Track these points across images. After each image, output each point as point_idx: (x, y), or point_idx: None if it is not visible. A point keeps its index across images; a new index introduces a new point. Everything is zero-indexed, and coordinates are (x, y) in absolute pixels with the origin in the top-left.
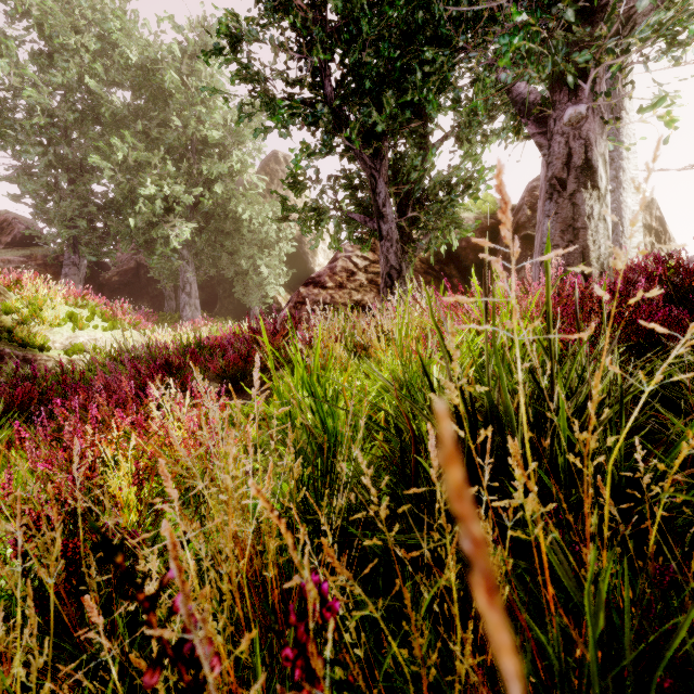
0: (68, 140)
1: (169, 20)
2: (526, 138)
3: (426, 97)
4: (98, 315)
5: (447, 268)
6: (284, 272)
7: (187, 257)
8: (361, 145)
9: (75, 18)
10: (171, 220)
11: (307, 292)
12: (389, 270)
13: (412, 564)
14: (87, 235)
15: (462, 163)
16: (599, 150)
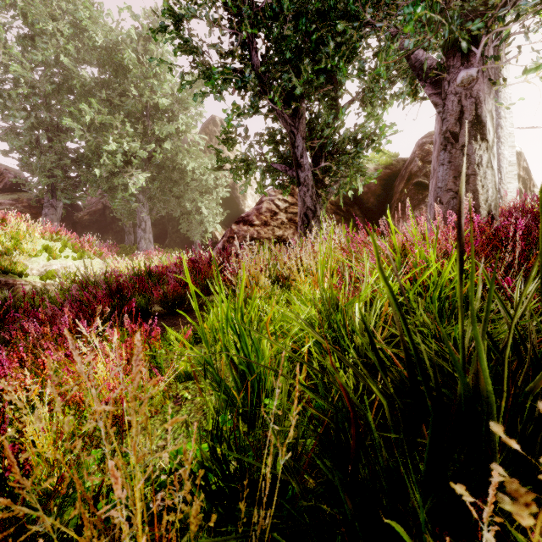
0: (47, 106)
1: (128, 9)
2: (422, 99)
3: (337, 65)
4: (69, 247)
5: (352, 209)
6: (220, 212)
7: (142, 200)
8: (282, 106)
9: (53, 9)
10: (130, 171)
11: (238, 228)
12: (306, 211)
13: None
14: (62, 183)
15: (366, 121)
16: (487, 107)
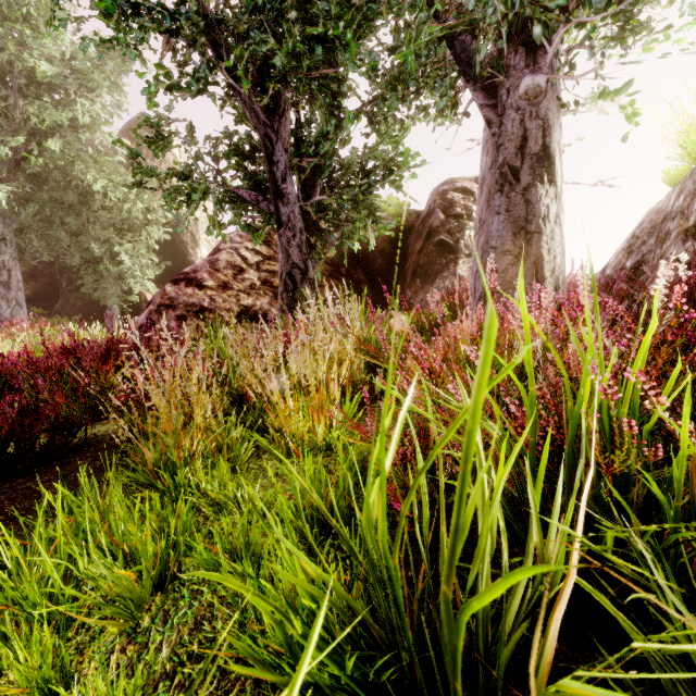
0: None
1: None
2: (465, 115)
3: (342, 40)
4: None
5: (354, 271)
6: (154, 264)
7: (2, 233)
8: (251, 90)
9: None
10: None
11: (176, 291)
12: (291, 269)
13: None
14: None
15: (381, 142)
16: (556, 137)
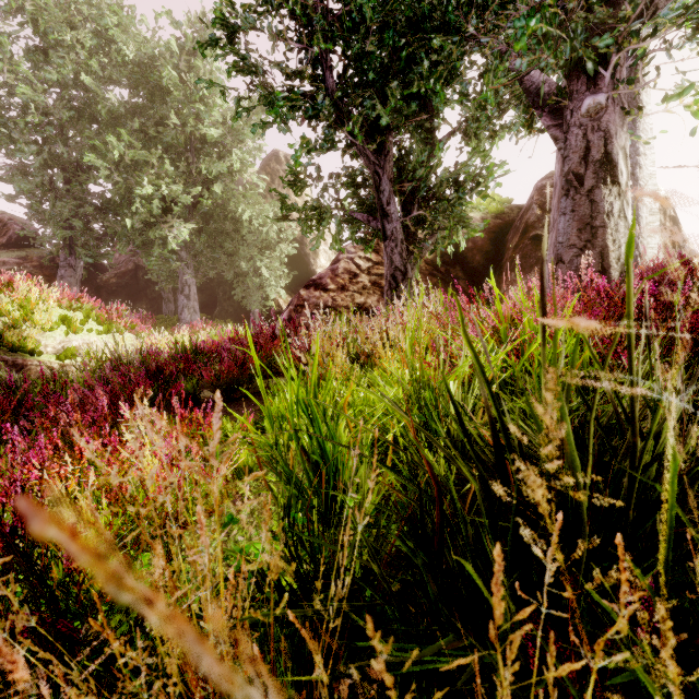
0: (64, 139)
1: (167, 15)
2: (539, 131)
3: (433, 89)
4: (92, 318)
5: (453, 270)
6: (285, 274)
7: (185, 259)
8: (364, 140)
9: (71, 15)
10: (170, 221)
11: (308, 294)
12: (394, 272)
13: (435, 654)
14: (83, 236)
15: (470, 159)
16: (619, 143)
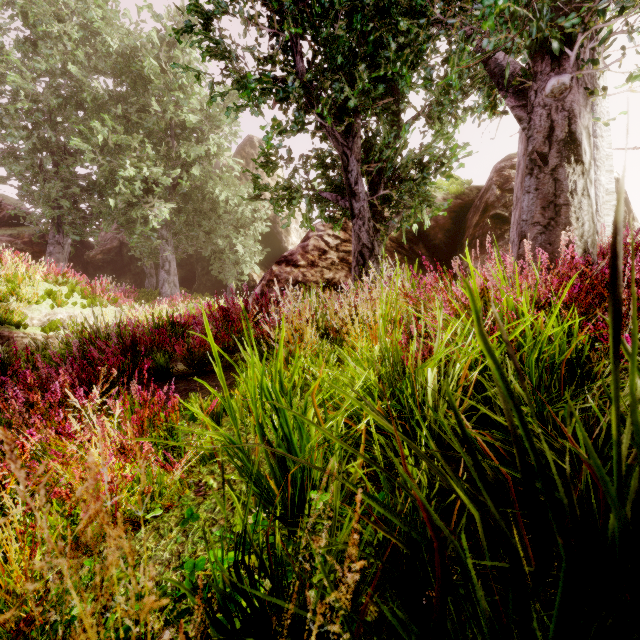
0: (52, 124)
1: (148, 8)
2: (503, 113)
3: (399, 72)
4: (77, 292)
5: (416, 247)
6: (259, 251)
7: (166, 236)
8: (333, 123)
9: (59, 9)
10: (151, 201)
11: (279, 270)
12: (361, 249)
13: None
14: (70, 216)
15: (434, 141)
16: (583, 122)
